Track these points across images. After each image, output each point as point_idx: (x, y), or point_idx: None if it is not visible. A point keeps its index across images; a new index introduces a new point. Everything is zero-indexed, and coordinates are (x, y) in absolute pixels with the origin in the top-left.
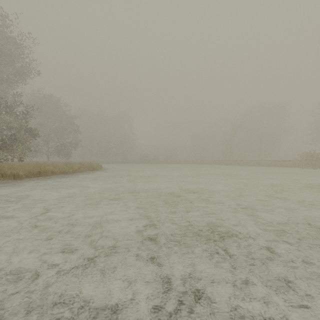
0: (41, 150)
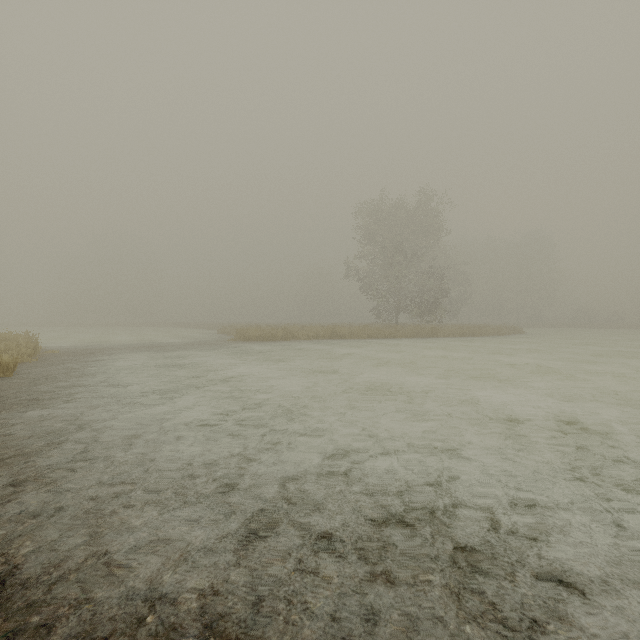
0: None
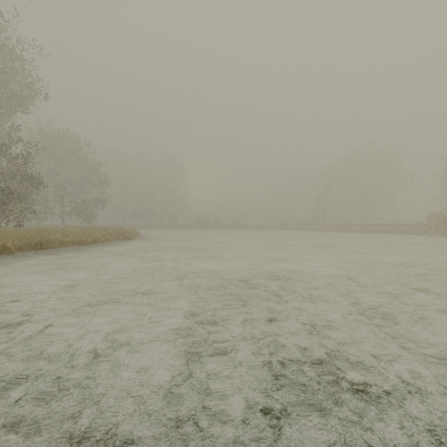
0: (52, 210)
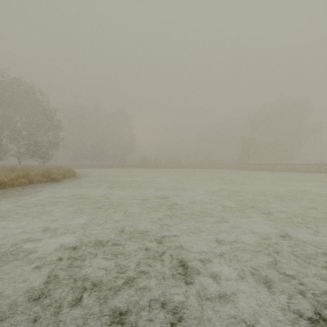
0: (7, 151)
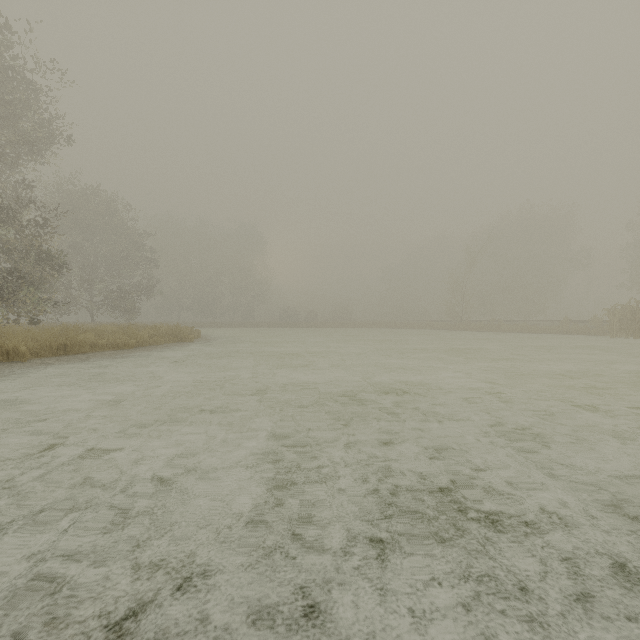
0: (77, 301)
